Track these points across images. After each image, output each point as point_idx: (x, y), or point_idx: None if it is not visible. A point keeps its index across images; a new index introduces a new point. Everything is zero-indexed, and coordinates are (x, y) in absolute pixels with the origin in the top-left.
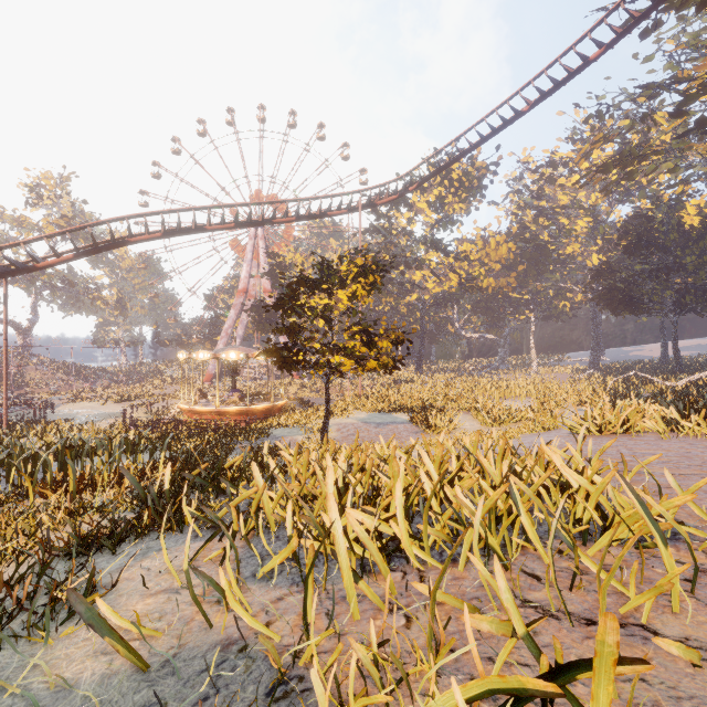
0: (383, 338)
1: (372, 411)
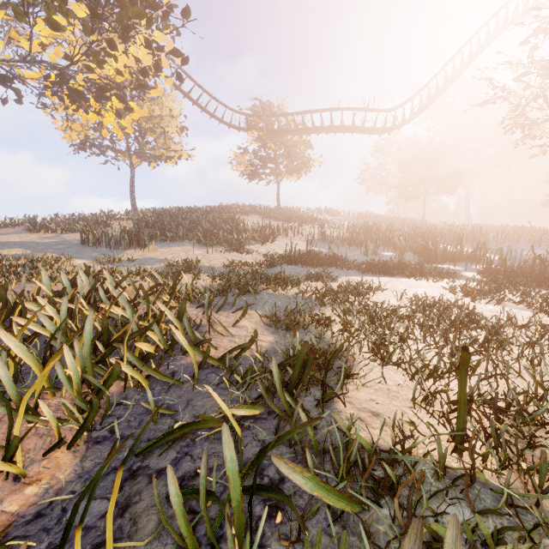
0: None
1: None
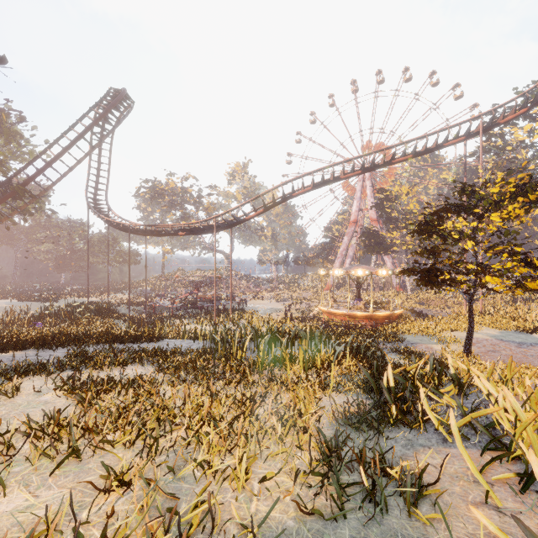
0: None
1: (503, 328)
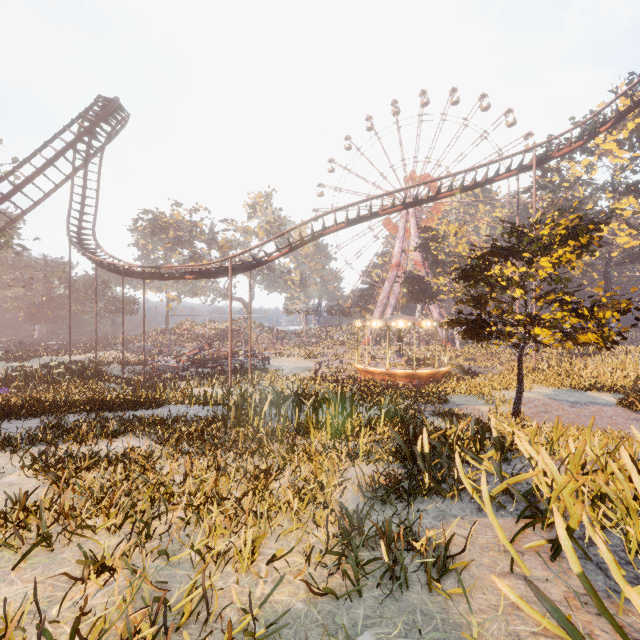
0: (606, 308)
1: (557, 386)
